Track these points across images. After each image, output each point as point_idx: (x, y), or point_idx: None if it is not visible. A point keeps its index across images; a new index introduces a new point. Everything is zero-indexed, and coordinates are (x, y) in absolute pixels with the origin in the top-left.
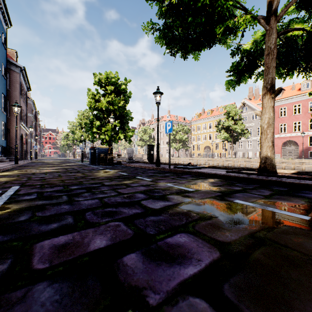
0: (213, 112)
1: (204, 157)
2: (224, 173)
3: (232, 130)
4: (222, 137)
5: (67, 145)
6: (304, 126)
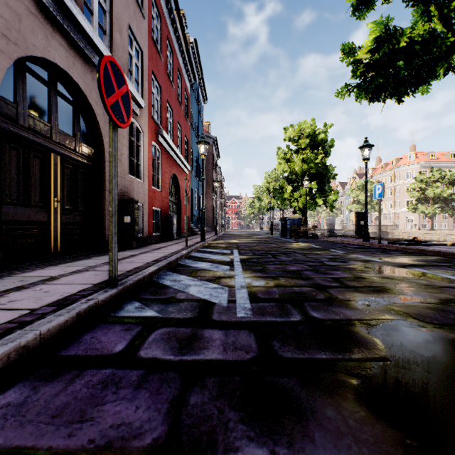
0: None
1: None
2: None
3: None
4: None
5: (252, 214)
6: None
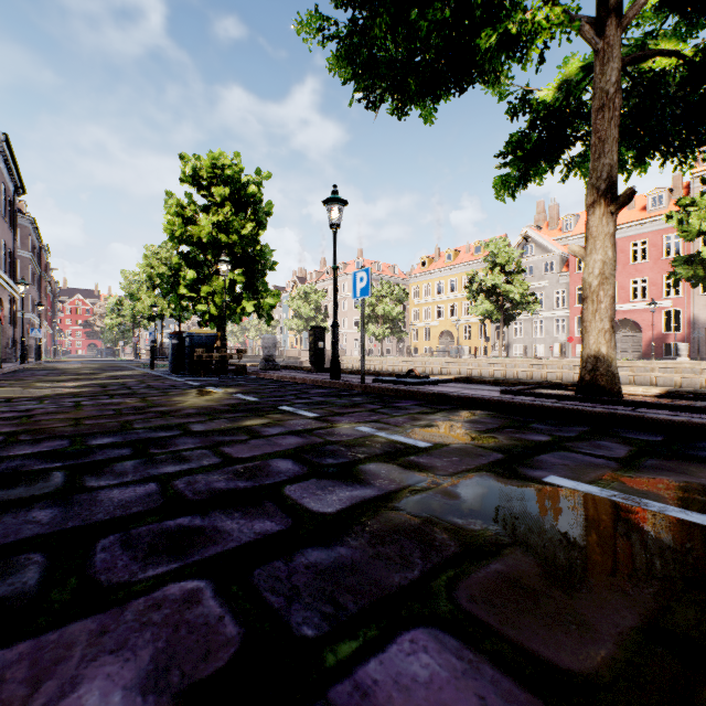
0: (460, 256)
1: (441, 355)
2: (495, 395)
3: (501, 295)
4: (480, 312)
5: (119, 326)
6: (655, 290)
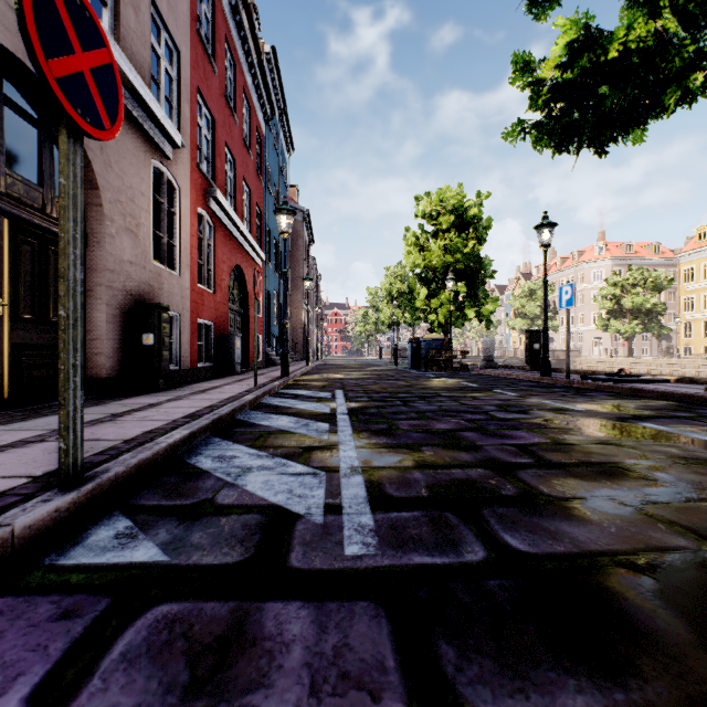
0: None
1: None
2: (695, 392)
3: None
4: None
5: (365, 332)
6: None
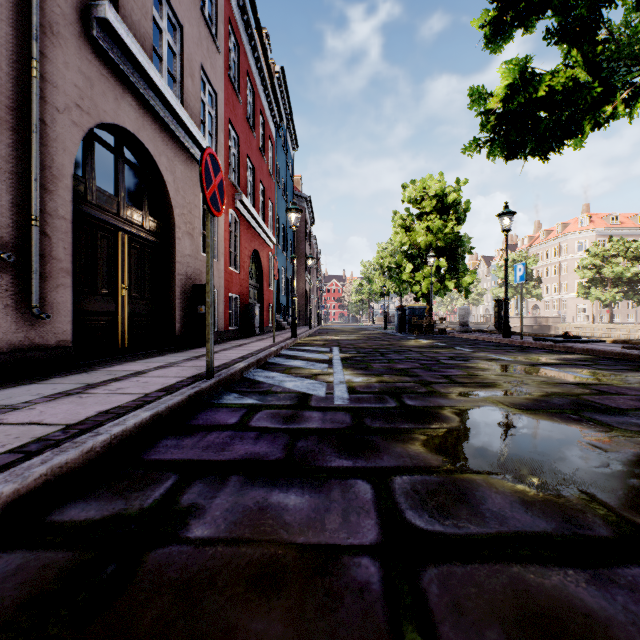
0: None
1: None
2: (612, 349)
3: None
4: None
5: (360, 301)
6: None
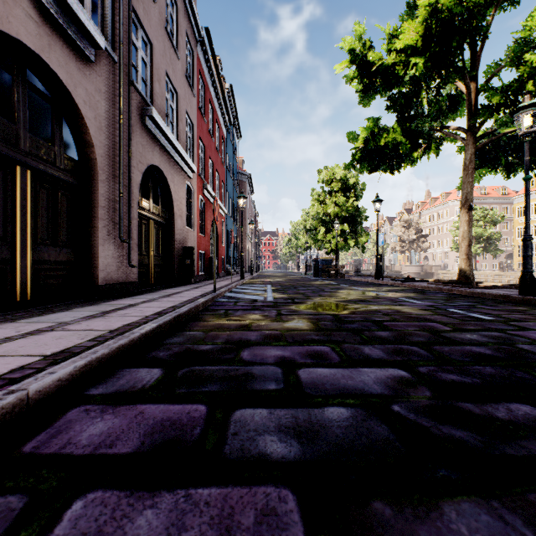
0: None
1: None
2: (422, 284)
3: None
4: None
5: (289, 253)
6: None
